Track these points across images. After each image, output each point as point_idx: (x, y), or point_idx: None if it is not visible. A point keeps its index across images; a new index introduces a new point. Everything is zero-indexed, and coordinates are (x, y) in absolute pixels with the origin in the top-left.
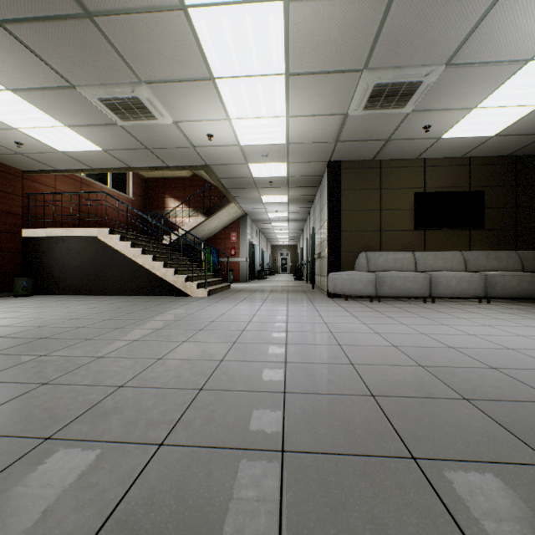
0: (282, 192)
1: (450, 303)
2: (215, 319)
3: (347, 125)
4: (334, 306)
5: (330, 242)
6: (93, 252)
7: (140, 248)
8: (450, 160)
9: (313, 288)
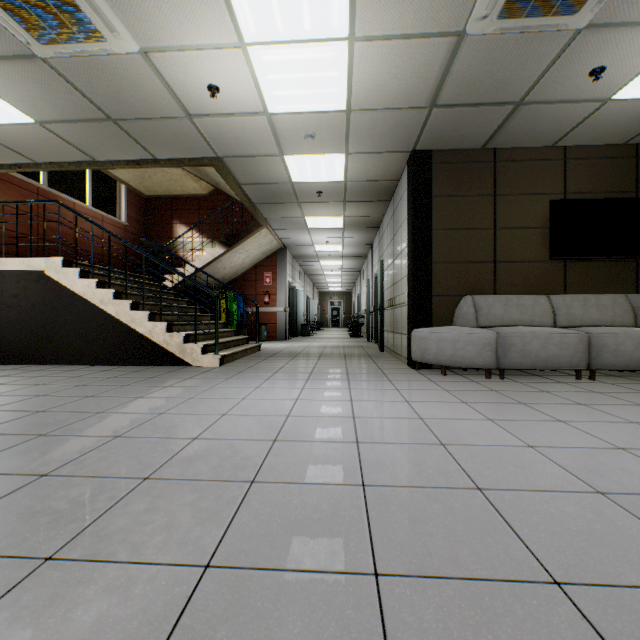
0: (336, 211)
1: (623, 381)
2: (201, 432)
3: (457, 66)
4: (432, 388)
5: (414, 280)
6: (38, 297)
7: (112, 290)
8: (606, 148)
9: (382, 351)
